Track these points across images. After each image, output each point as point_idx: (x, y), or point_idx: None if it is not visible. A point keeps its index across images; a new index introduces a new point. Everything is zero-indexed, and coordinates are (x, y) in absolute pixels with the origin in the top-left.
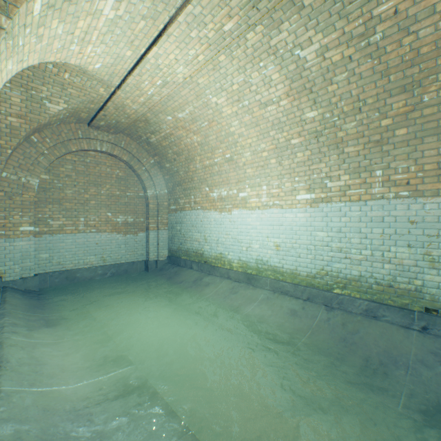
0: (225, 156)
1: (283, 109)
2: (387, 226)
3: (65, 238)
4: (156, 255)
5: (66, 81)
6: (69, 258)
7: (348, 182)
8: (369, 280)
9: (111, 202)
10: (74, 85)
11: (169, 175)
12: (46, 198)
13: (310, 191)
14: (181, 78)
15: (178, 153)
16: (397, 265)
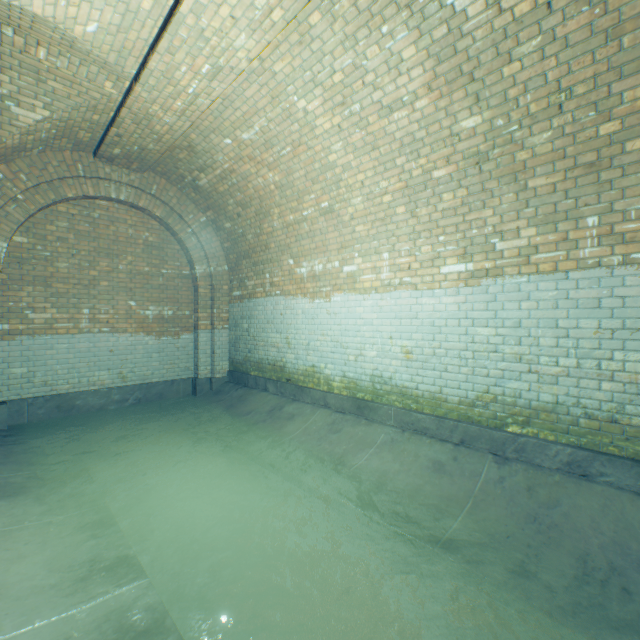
0: (320, 206)
1: (420, 116)
2: (607, 315)
3: (56, 341)
4: (209, 369)
5: (43, 65)
6: (63, 375)
7: (534, 239)
8: (573, 411)
9: (135, 284)
10: (57, 73)
11: (230, 241)
12: (22, 274)
13: (465, 258)
14: (244, 61)
15: (243, 203)
16: (627, 384)
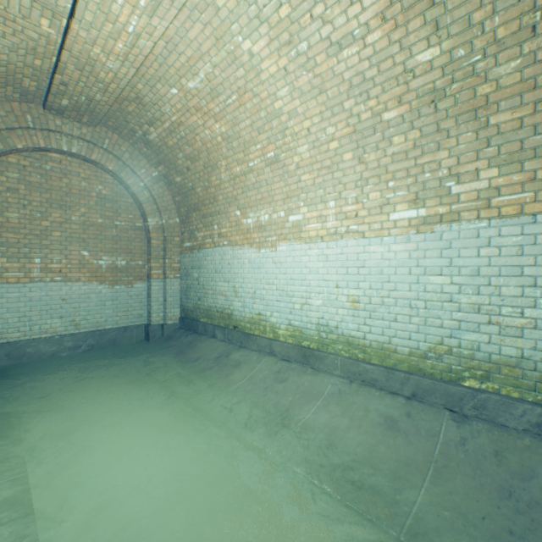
0: (266, 156)
1: (372, 52)
2: None
3: (6, 290)
4: (161, 316)
5: None
6: (13, 323)
7: (496, 181)
8: (541, 367)
9: (88, 235)
10: None
11: (181, 195)
12: None
13: (417, 203)
14: None
15: (192, 157)
16: None
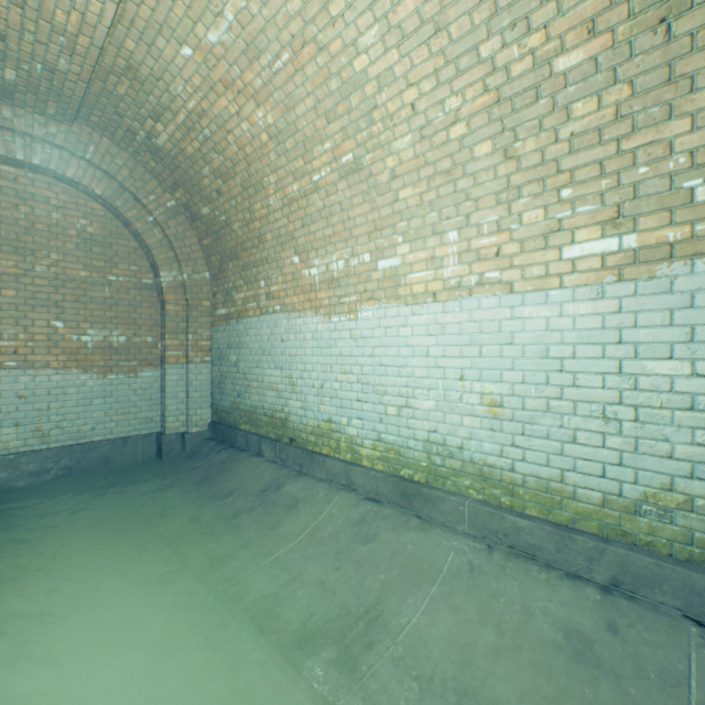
0: (340, 161)
1: None
2: None
3: None
4: (182, 420)
5: None
6: None
7: None
8: None
9: (63, 296)
10: None
11: (210, 236)
12: None
13: (619, 225)
14: None
15: (224, 172)
16: None
